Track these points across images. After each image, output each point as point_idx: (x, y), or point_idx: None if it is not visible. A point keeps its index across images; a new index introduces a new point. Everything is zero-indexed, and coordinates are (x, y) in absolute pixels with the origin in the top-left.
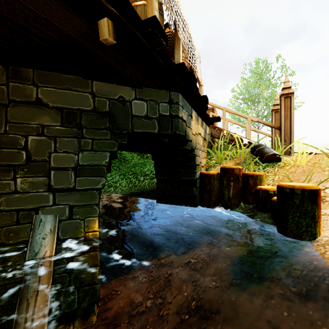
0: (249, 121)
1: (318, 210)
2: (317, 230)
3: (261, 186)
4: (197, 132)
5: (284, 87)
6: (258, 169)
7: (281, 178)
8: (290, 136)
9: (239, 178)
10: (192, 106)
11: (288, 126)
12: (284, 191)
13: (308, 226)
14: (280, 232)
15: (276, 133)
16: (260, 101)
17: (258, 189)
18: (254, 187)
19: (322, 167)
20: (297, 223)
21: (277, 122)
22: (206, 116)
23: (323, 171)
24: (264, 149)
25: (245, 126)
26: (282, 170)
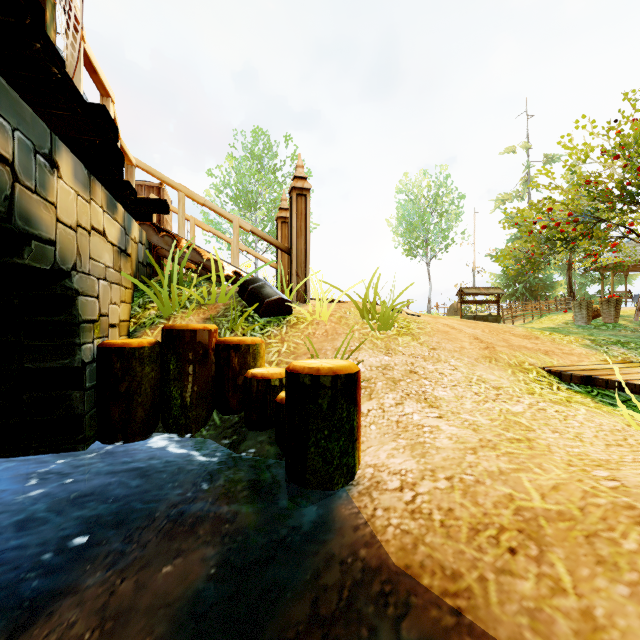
0: (236, 228)
1: (358, 414)
2: (356, 457)
3: (257, 369)
4: (88, 224)
5: (296, 175)
6: (253, 330)
7: (294, 348)
8: (305, 269)
9: (210, 353)
10: (59, 130)
11: (302, 249)
12: (300, 383)
13: (343, 454)
14: (294, 480)
15: (284, 263)
16: (260, 206)
17: (249, 379)
18: (242, 372)
19: (351, 324)
20: (325, 454)
21: (285, 242)
22: (125, 187)
23: (352, 332)
24: (263, 289)
25: (230, 241)
26: (294, 332)
